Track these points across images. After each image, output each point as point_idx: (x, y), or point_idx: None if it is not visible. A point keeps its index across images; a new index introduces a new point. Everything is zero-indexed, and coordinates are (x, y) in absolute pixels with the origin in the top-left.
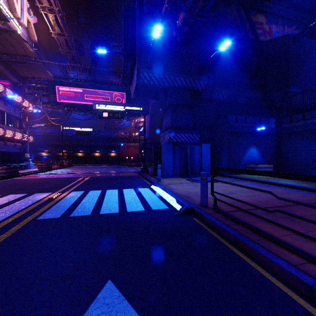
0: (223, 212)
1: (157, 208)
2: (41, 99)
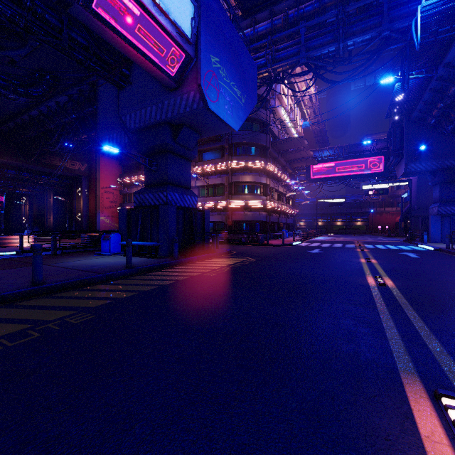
0: (454, 249)
1: (420, 250)
2: (298, 178)
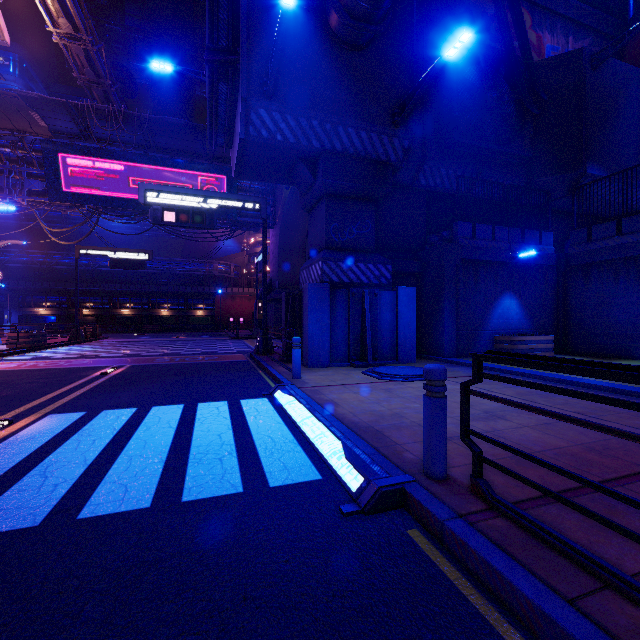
0: (517, 514)
1: (285, 480)
2: (25, 184)
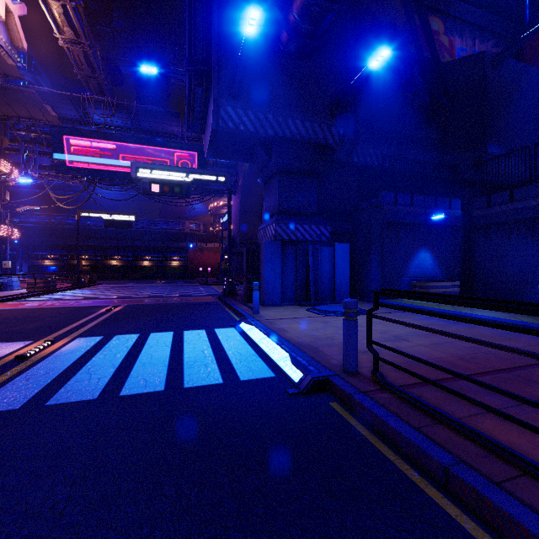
0: (397, 390)
1: (251, 377)
2: (37, 160)
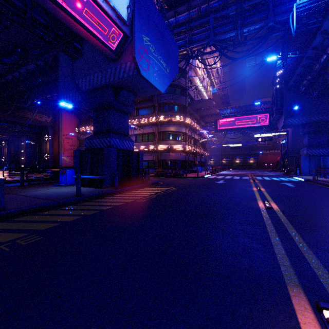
0: (318, 180)
1: (295, 180)
2: (209, 129)
